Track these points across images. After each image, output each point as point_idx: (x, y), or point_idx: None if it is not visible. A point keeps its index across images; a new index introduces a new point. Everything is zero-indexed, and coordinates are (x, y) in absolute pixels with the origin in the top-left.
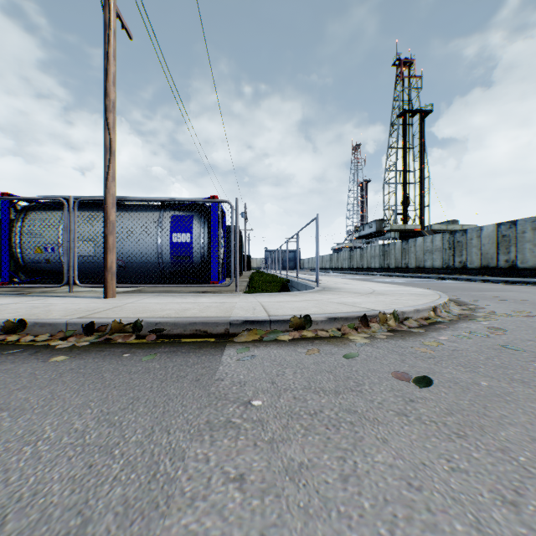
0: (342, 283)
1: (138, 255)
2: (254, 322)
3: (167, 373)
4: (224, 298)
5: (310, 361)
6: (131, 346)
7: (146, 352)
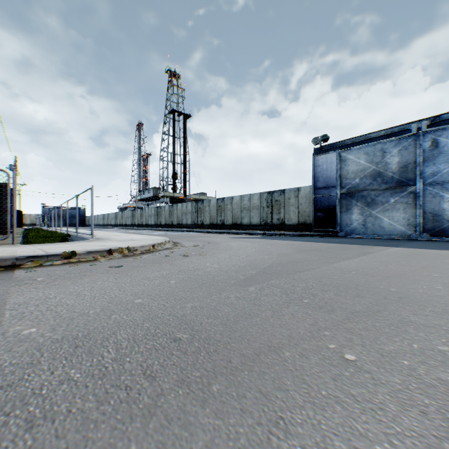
0: (115, 235)
1: None
2: (36, 257)
3: None
4: (4, 248)
5: (71, 268)
6: None
7: None
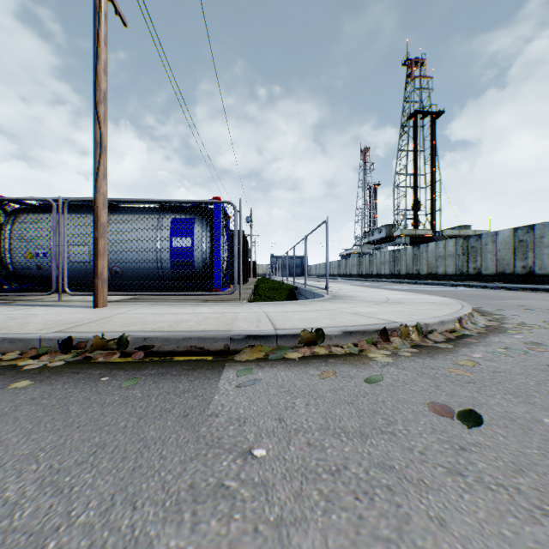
0: (353, 290)
1: (136, 261)
2: (258, 337)
3: (149, 406)
4: (226, 308)
5: (325, 387)
6: (112, 366)
7: (129, 374)
